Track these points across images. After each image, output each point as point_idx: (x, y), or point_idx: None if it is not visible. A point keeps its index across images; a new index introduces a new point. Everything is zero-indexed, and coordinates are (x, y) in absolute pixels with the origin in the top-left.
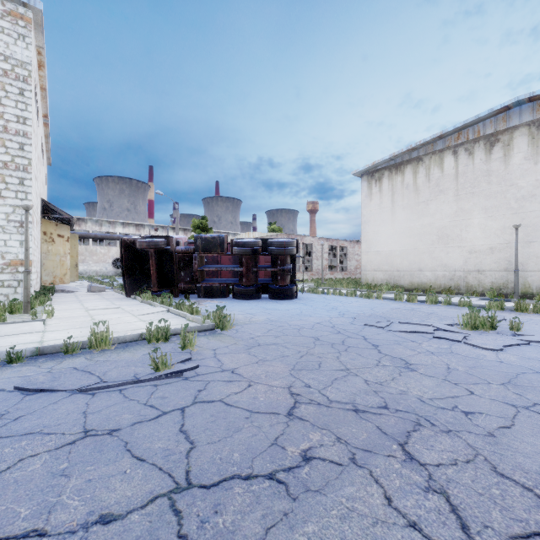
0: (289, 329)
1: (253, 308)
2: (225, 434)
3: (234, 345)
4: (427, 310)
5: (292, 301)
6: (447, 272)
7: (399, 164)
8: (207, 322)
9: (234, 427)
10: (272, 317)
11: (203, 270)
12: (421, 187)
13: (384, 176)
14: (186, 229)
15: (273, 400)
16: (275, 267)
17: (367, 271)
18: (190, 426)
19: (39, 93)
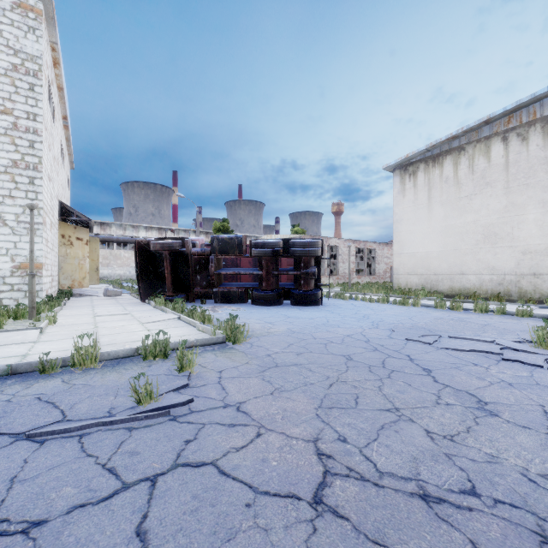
0: (314, 344)
1: (273, 316)
2: (207, 547)
3: (245, 365)
4: (478, 320)
5: (316, 308)
6: (495, 276)
7: (437, 155)
8: (217, 333)
9: (225, 528)
10: (293, 327)
11: (220, 273)
12: (463, 180)
13: (419, 170)
14: (208, 232)
15: (291, 466)
16: (298, 271)
17: (399, 274)
18: (155, 521)
19: (56, 92)
